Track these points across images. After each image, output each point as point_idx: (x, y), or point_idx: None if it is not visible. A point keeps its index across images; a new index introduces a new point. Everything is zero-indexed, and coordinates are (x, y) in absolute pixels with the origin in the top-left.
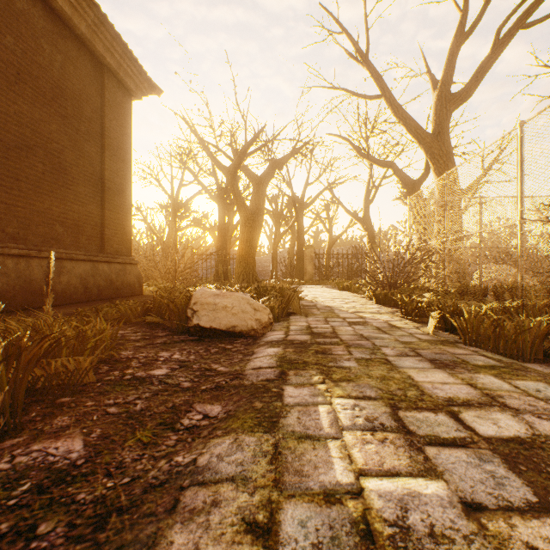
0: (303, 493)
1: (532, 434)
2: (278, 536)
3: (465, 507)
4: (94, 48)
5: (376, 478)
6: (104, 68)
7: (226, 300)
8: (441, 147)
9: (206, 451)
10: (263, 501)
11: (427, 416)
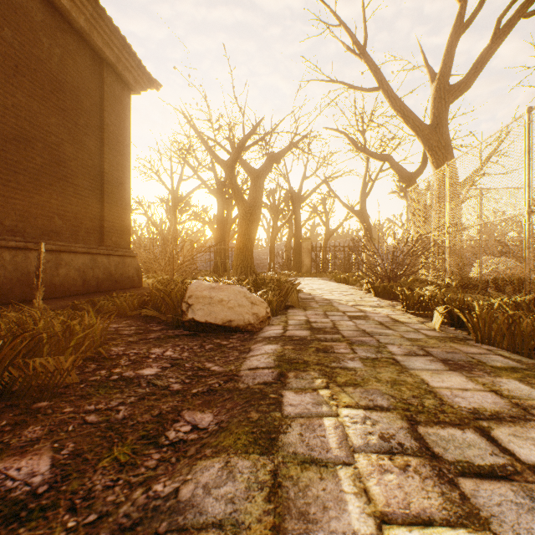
0: None
1: None
2: None
3: None
4: (93, 42)
5: (404, 527)
6: (103, 62)
7: (222, 293)
8: (439, 139)
9: (191, 478)
10: None
11: (453, 433)
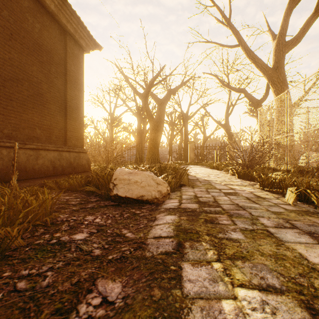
0: None
1: None
2: None
3: None
4: (60, 20)
5: None
6: (66, 33)
7: (137, 177)
8: (278, 76)
9: None
10: None
11: None
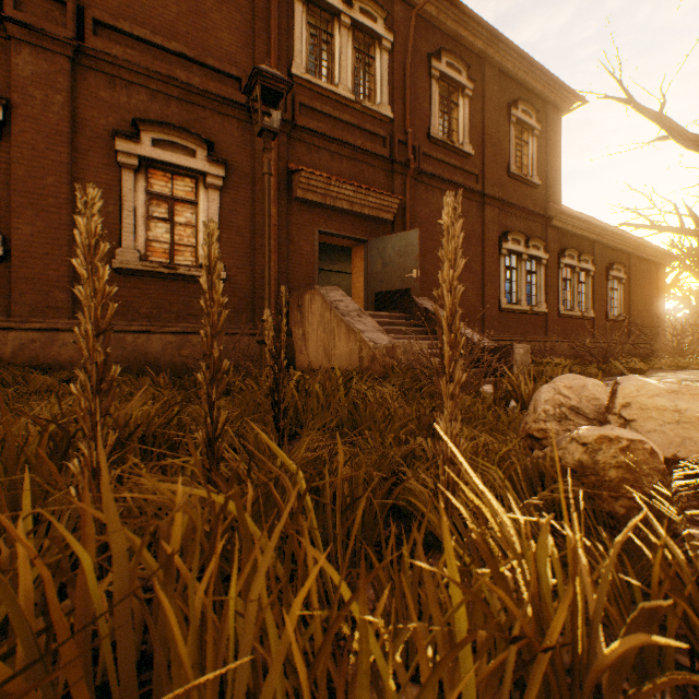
0: None
1: None
2: None
3: None
4: (657, 262)
5: None
6: (657, 265)
7: None
8: None
9: None
10: None
11: None
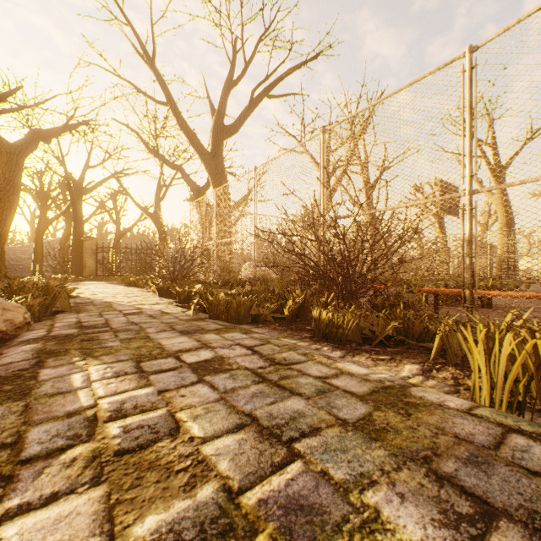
0: (50, 419)
1: (215, 356)
2: (26, 442)
3: (160, 392)
4: None
5: (111, 397)
6: None
7: None
8: (217, 166)
9: None
10: (12, 433)
11: (160, 361)
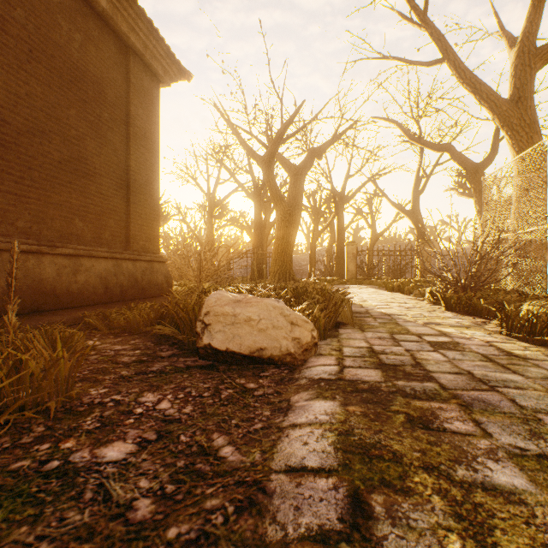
0: None
1: None
2: None
3: None
4: (117, 27)
5: None
6: (129, 51)
7: (250, 309)
8: (522, 115)
9: None
10: None
11: None
